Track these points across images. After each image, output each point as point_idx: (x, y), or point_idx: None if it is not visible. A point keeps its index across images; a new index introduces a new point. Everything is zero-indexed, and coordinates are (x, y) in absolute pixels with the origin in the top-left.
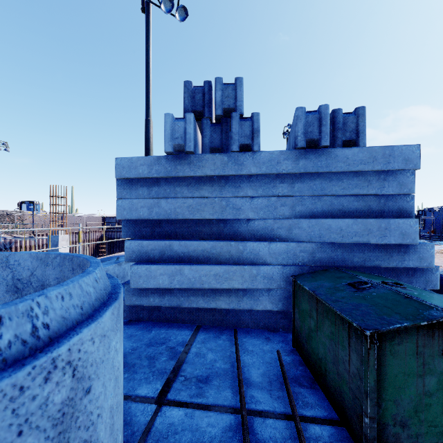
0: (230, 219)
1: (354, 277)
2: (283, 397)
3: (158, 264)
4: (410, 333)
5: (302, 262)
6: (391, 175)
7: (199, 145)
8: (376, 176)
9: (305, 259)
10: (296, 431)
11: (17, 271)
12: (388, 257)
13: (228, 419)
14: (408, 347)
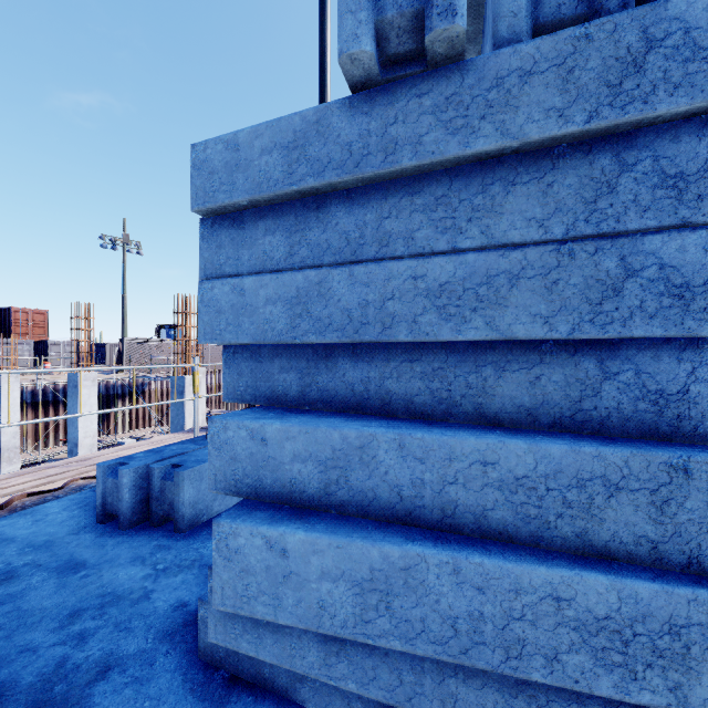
0: (636, 340)
1: None
2: None
3: (313, 528)
4: None
5: None
6: None
7: None
8: None
9: None
10: None
11: None
12: None
13: None
14: None
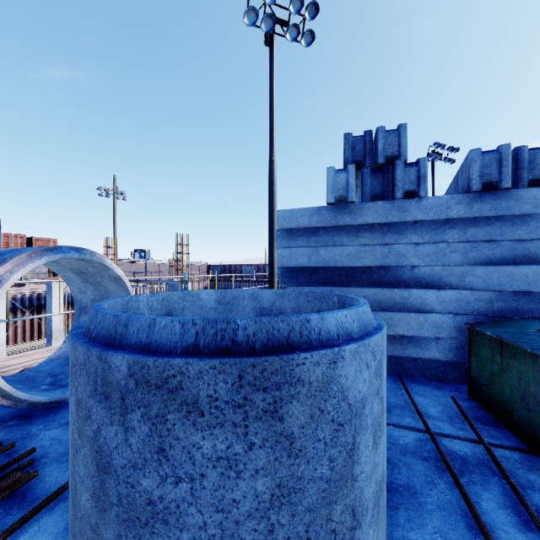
0: (391, 266)
1: None
2: (466, 429)
3: None
4: None
5: (477, 311)
6: None
7: None
8: None
9: (481, 308)
10: (485, 450)
11: (262, 302)
12: None
13: (416, 435)
14: None
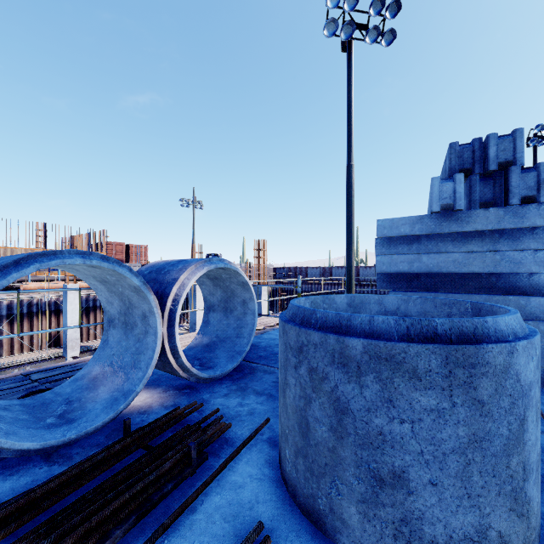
0: (504, 273)
1: None
2: None
3: None
4: None
5: None
6: None
7: None
8: None
9: None
10: None
11: (387, 306)
12: None
13: None
14: None
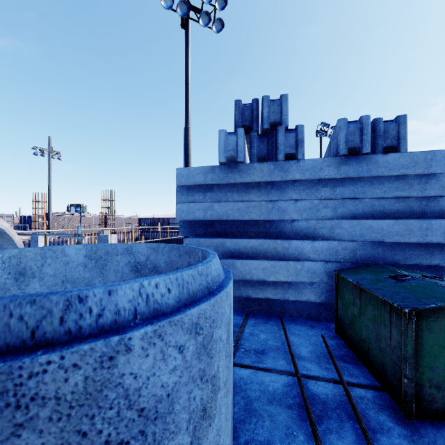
0: (275, 220)
1: (395, 271)
2: (330, 368)
3: None
4: (444, 313)
5: (344, 259)
6: (433, 178)
7: (245, 155)
8: (418, 179)
9: (347, 256)
10: (344, 391)
11: (137, 257)
12: (430, 255)
13: (285, 378)
14: (443, 324)
